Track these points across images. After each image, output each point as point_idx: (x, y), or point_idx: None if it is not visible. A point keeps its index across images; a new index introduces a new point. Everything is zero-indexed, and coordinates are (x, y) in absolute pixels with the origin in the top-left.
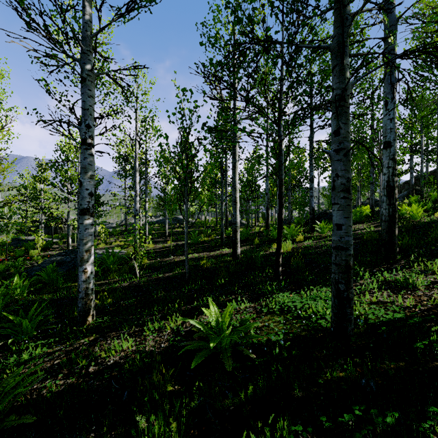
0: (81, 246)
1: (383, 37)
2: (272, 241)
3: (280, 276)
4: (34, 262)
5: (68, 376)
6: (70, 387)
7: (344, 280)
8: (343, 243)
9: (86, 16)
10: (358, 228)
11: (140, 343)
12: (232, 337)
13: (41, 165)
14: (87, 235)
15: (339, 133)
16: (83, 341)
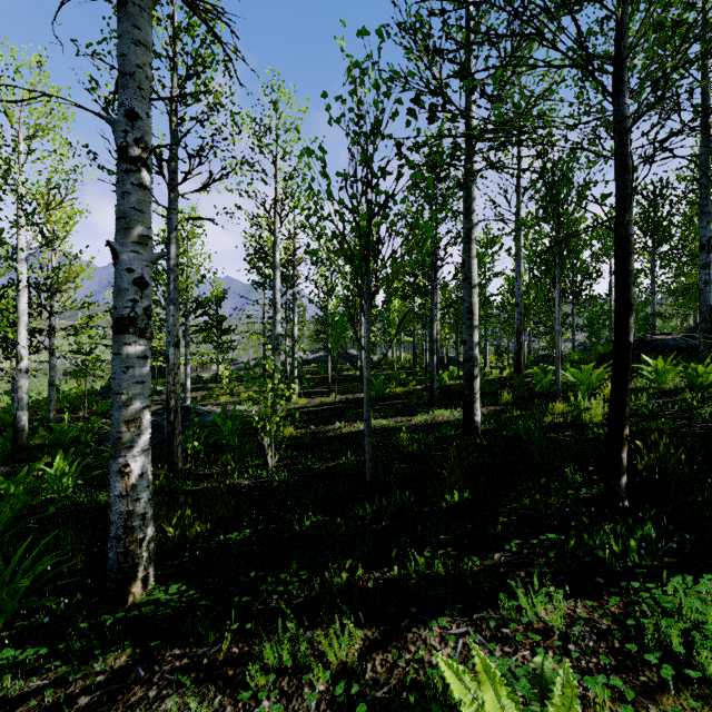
0: (115, 408)
1: None
2: (539, 397)
3: (625, 501)
4: None
5: None
6: None
7: None
8: None
9: None
10: None
11: None
12: None
13: None
14: (131, 383)
15: None
16: (97, 670)
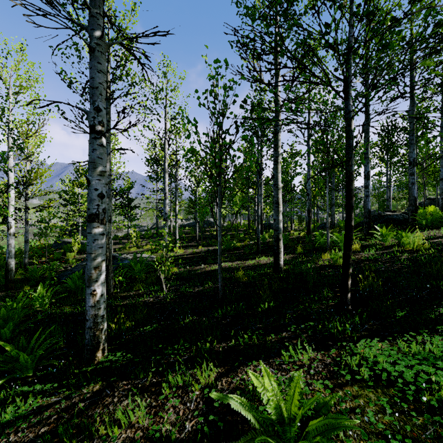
0: (88, 261)
1: None
2: (318, 249)
3: (349, 306)
4: (69, 265)
5: None
6: None
7: None
8: None
9: None
10: (433, 236)
11: (156, 414)
12: None
13: (78, 170)
14: (97, 248)
15: None
16: (85, 392)
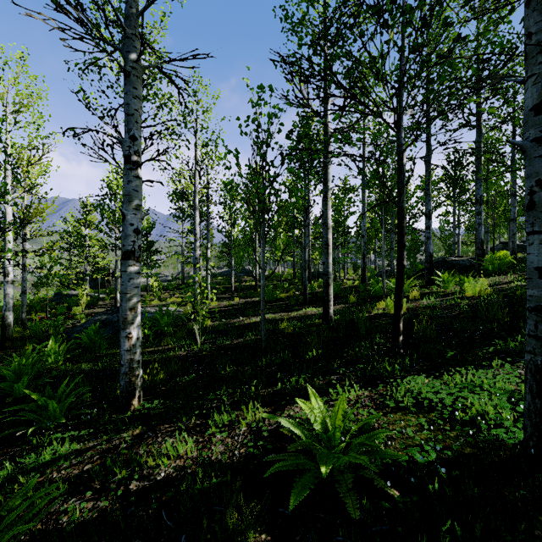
0: (123, 302)
1: None
2: (373, 298)
3: (401, 349)
4: (77, 321)
5: (99, 494)
6: (100, 515)
7: None
8: None
9: None
10: (499, 282)
11: (204, 447)
12: (357, 459)
13: (86, 207)
14: (132, 288)
15: None
16: (124, 436)
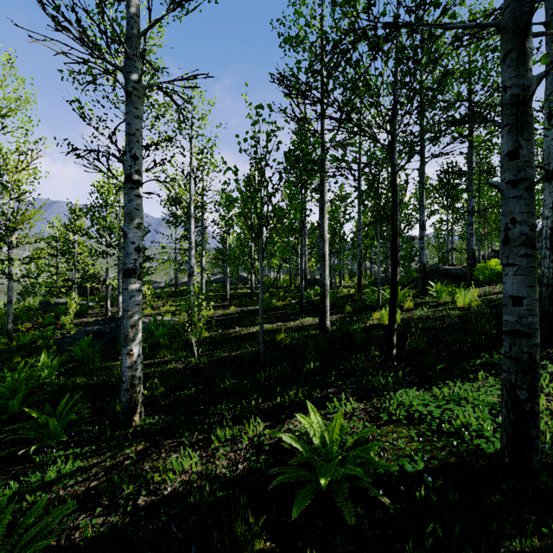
0: (125, 319)
1: (545, 22)
2: (369, 308)
3: (395, 362)
4: (66, 332)
5: (109, 510)
6: (112, 530)
7: (526, 385)
8: (524, 326)
9: (132, 8)
10: (489, 292)
11: (207, 461)
12: (353, 471)
13: (74, 212)
14: (134, 305)
15: (518, 155)
16: (128, 452)
